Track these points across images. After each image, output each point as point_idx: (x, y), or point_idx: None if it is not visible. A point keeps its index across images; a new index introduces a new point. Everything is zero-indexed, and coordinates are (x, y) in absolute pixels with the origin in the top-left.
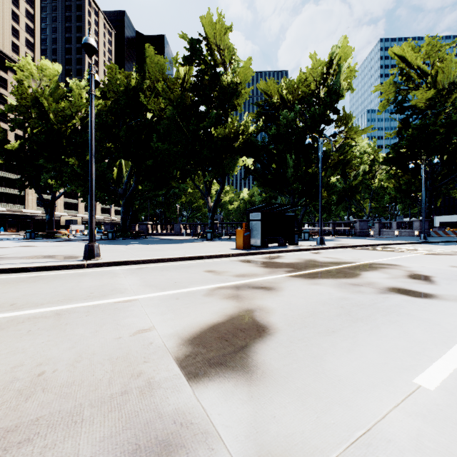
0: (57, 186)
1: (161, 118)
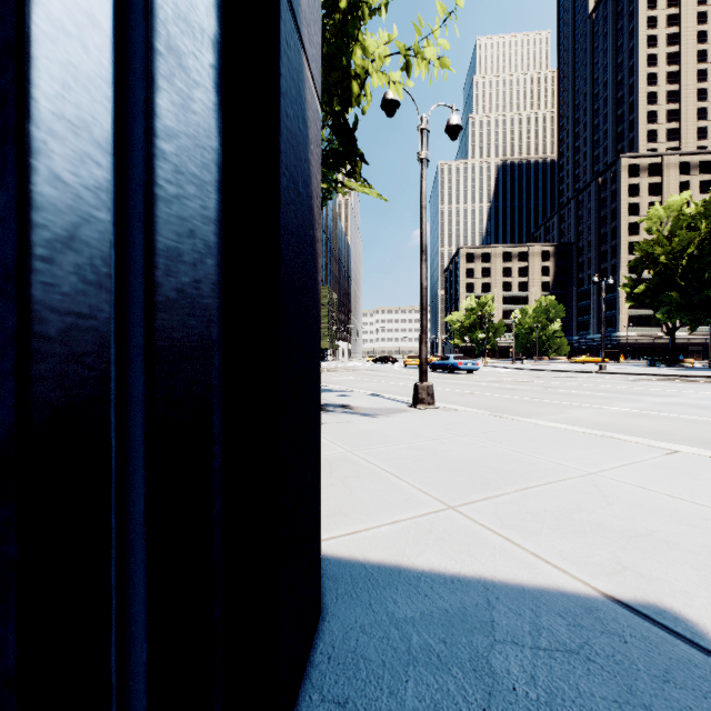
0: (662, 319)
1: None
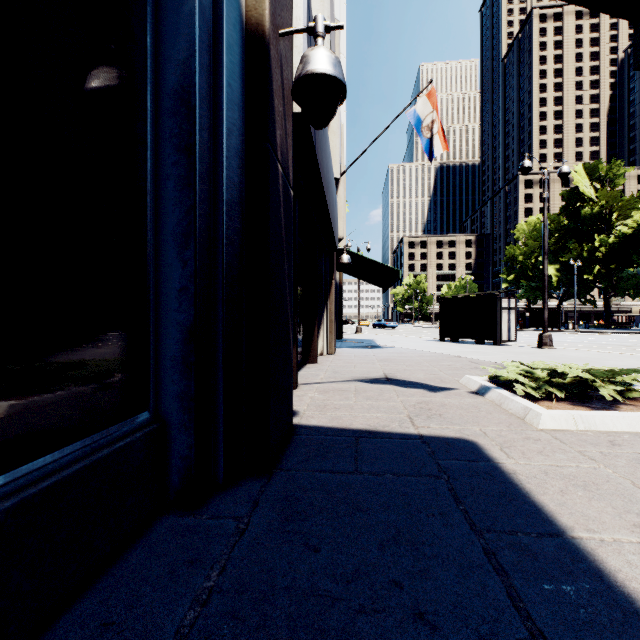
0: (518, 297)
1: (555, 249)
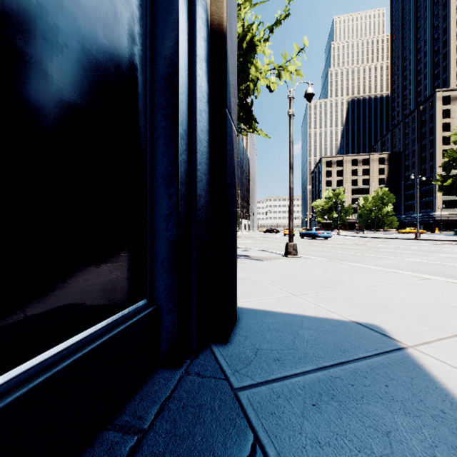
0: None
1: None
